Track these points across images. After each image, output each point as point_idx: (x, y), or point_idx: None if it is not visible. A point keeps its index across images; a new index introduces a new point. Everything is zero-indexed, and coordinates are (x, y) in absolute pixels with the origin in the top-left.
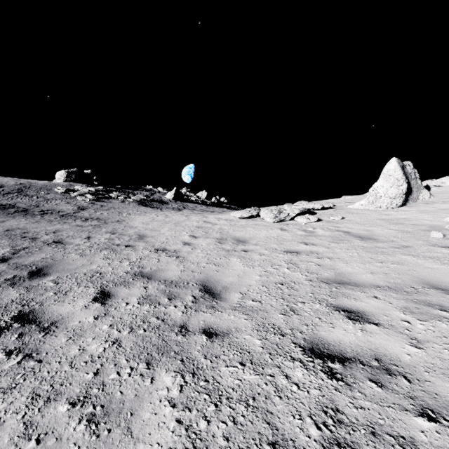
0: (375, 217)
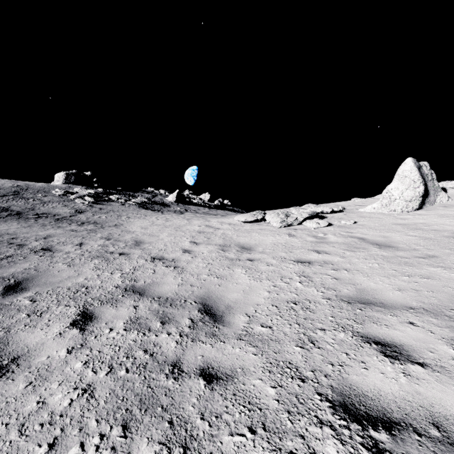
0: (390, 221)
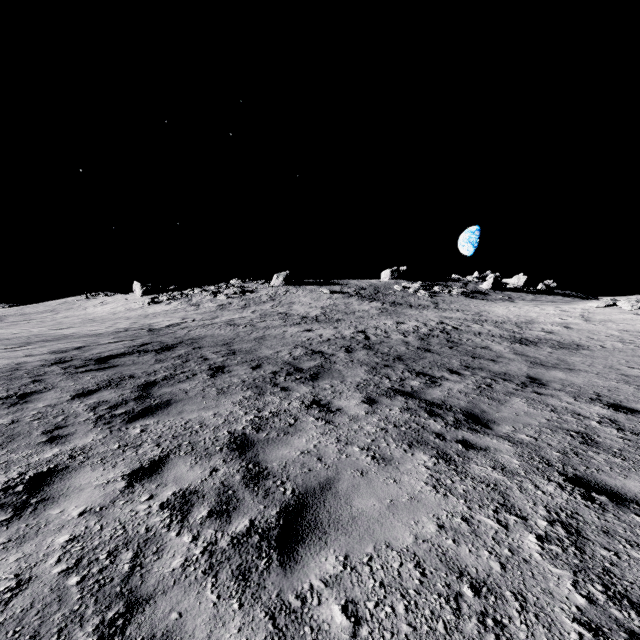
0: None
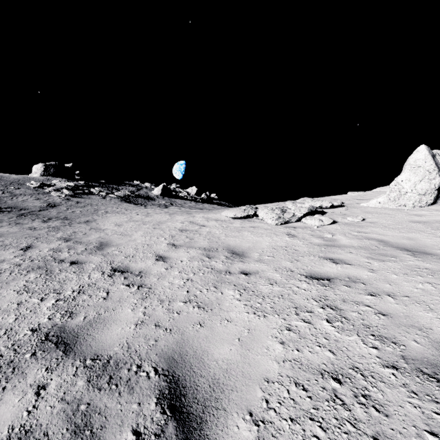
0: (405, 218)
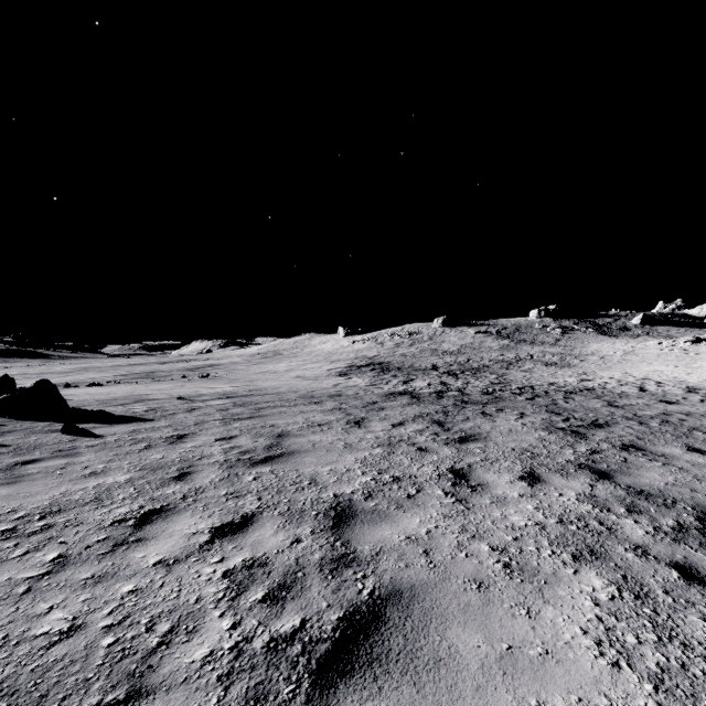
0: None
